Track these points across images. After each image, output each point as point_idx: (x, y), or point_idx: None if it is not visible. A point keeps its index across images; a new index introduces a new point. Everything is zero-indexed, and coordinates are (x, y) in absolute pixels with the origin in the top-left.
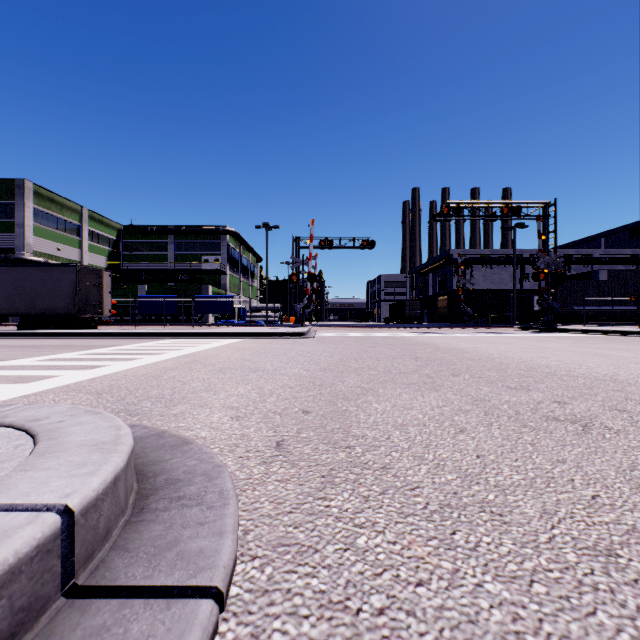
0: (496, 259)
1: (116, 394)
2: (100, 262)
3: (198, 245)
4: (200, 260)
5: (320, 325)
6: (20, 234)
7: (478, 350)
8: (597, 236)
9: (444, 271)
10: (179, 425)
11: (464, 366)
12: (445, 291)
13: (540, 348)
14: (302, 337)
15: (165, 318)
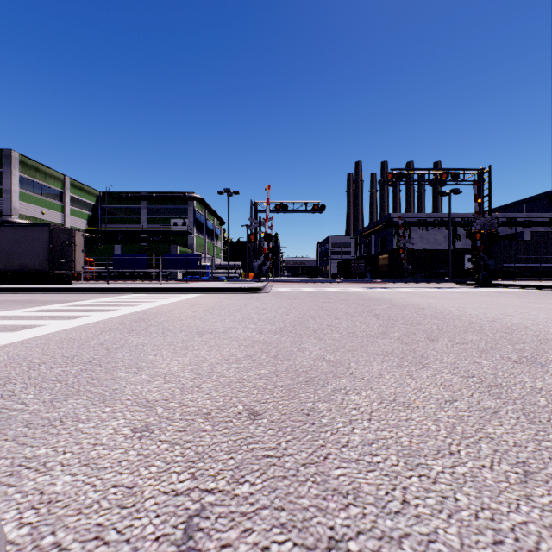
0: (431, 222)
1: (5, 373)
2: (81, 224)
3: (168, 210)
4: (170, 223)
5: (276, 280)
6: (7, 199)
7: (434, 306)
8: (519, 202)
9: (385, 233)
10: (35, 453)
11: (434, 326)
12: (386, 250)
13: (494, 304)
14: (259, 292)
15: (138, 274)
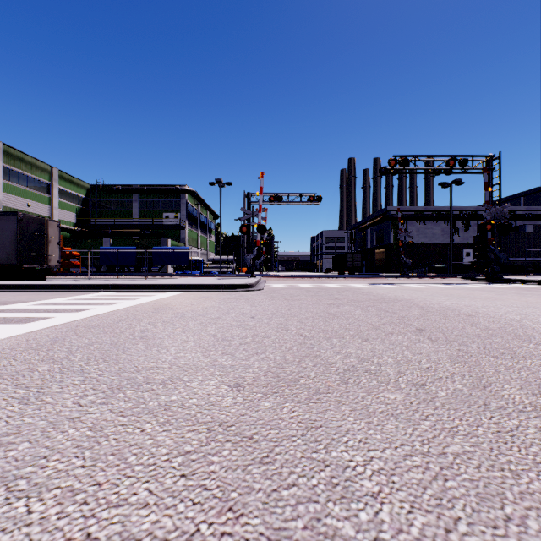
0: (429, 215)
1: None
2: (70, 218)
3: (160, 203)
4: (161, 216)
5: (270, 275)
6: None
7: (482, 311)
8: (517, 195)
9: (381, 226)
10: None
11: None
12: (382, 244)
13: None
14: (249, 289)
15: (128, 269)
